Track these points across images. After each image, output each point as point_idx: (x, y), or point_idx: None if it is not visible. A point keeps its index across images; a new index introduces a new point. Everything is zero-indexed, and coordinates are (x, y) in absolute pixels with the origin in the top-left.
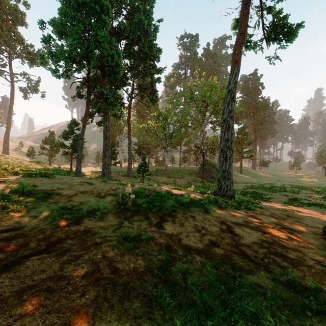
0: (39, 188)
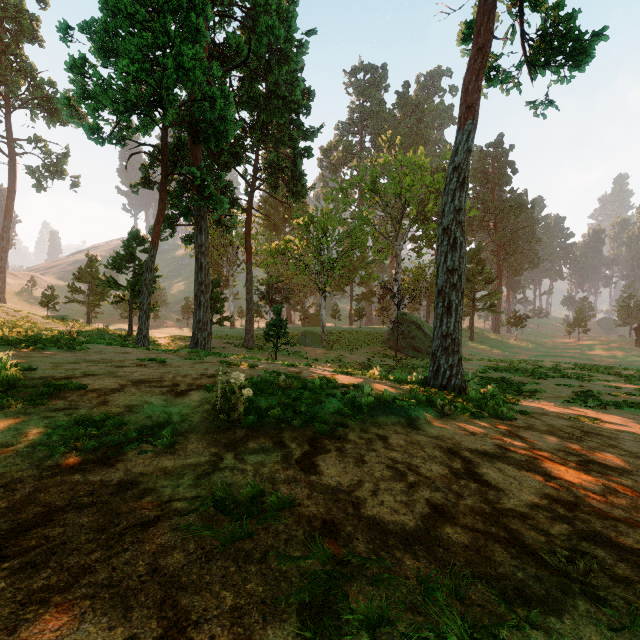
0: (40, 374)
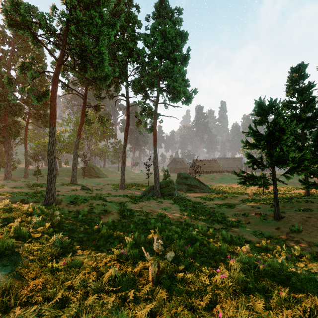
0: None
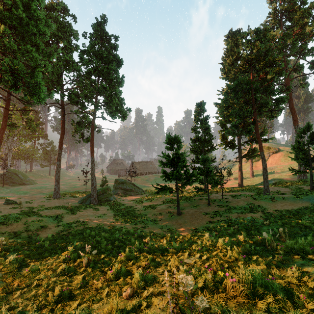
0: None
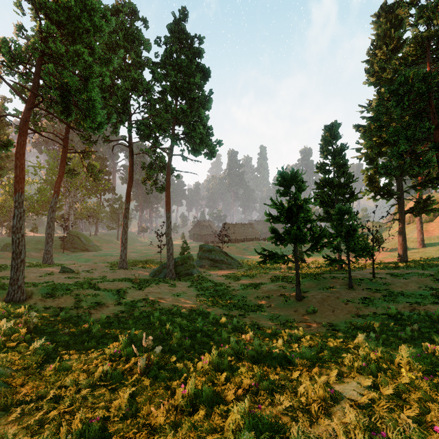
0: None
